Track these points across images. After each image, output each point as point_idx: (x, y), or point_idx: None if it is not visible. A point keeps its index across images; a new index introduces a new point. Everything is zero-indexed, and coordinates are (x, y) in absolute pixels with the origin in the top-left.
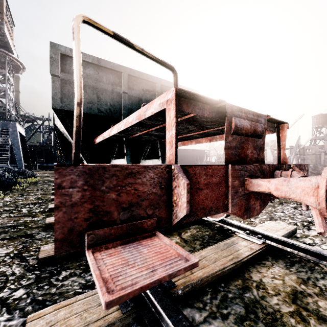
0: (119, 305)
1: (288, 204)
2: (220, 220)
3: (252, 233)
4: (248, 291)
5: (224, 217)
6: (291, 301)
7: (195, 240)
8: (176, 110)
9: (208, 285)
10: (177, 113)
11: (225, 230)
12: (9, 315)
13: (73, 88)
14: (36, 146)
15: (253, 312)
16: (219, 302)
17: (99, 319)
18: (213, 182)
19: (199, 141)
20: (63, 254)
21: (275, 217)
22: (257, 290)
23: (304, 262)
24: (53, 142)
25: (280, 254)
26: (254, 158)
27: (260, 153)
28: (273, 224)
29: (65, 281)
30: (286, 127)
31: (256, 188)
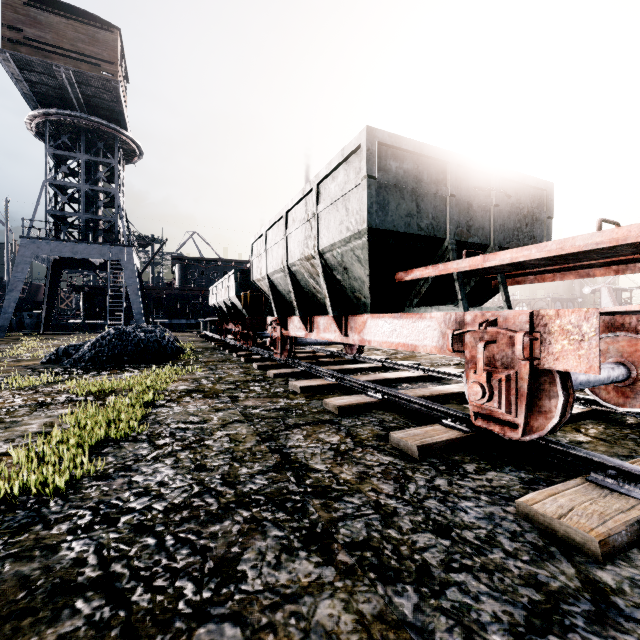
0: (638, 498)
1: None
2: None
3: None
4: None
5: None
6: None
7: (620, 440)
8: None
9: None
10: None
11: None
12: (470, 502)
13: (389, 194)
14: (151, 290)
15: None
16: None
17: (629, 508)
18: None
19: (586, 273)
20: (440, 444)
21: None
22: None
23: None
24: (179, 281)
25: None
26: None
27: None
28: None
29: (484, 475)
30: None
31: None
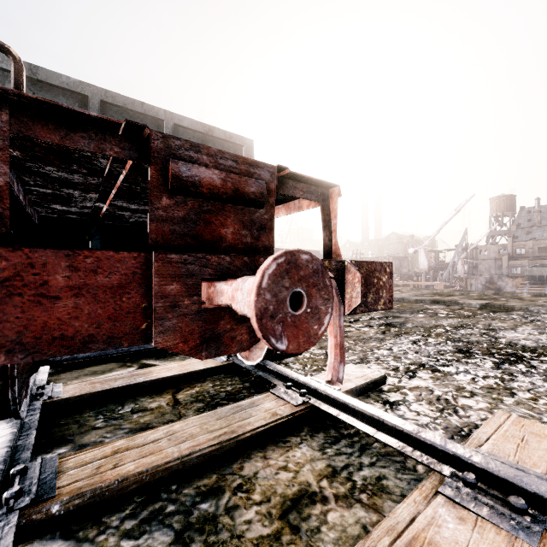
0: None
1: (409, 335)
2: (260, 365)
3: (297, 386)
4: (212, 498)
5: (261, 360)
6: (279, 514)
7: (195, 402)
8: (4, 132)
9: (140, 489)
10: (6, 140)
11: (267, 381)
12: None
13: None
14: None
15: (187, 543)
16: (135, 525)
17: None
18: (100, 285)
19: None
20: None
21: (369, 358)
22: (231, 496)
23: (361, 435)
24: None
25: (330, 422)
26: (242, 243)
27: (262, 235)
28: (351, 369)
29: None
30: (337, 194)
31: (219, 299)
